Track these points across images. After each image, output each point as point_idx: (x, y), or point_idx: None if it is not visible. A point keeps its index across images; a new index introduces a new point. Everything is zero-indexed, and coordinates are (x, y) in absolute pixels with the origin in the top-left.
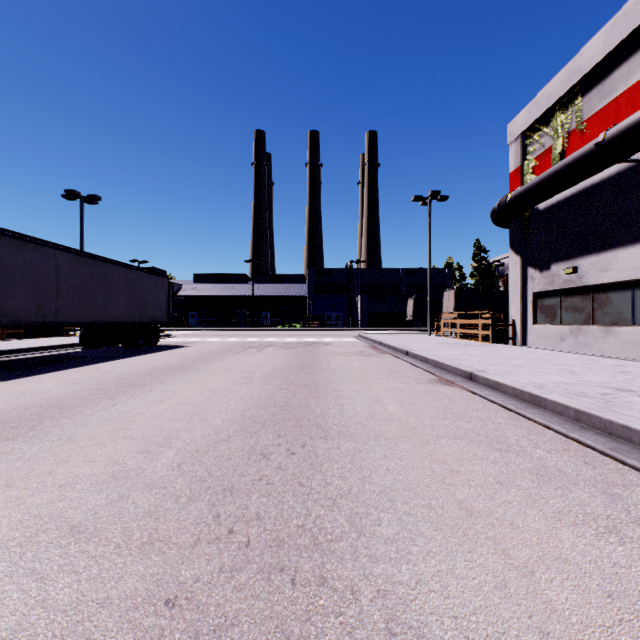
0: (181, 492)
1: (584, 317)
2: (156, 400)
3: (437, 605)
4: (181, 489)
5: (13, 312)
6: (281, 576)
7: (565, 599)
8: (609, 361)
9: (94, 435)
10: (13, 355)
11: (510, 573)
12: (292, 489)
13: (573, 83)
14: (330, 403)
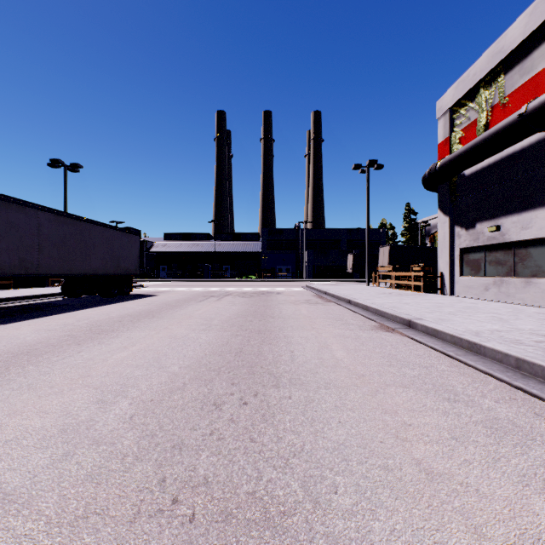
0: (129, 449)
1: (506, 270)
2: (120, 346)
3: None
4: (129, 446)
5: None
6: None
7: None
8: (532, 309)
9: (54, 383)
10: (1, 303)
11: None
12: (243, 446)
13: (496, 62)
14: (281, 349)
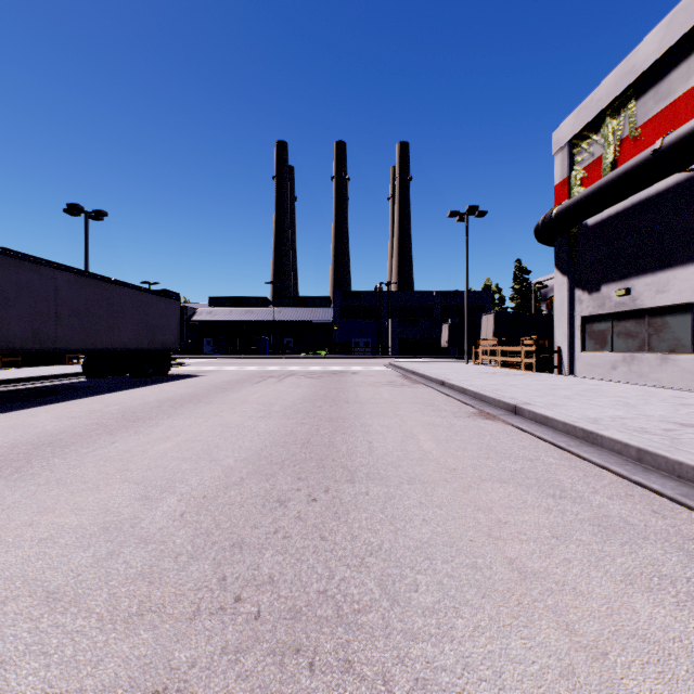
0: (182, 548)
1: (638, 343)
2: (162, 436)
3: None
4: (182, 544)
5: (6, 338)
6: (297, 659)
7: (649, 691)
8: (667, 392)
9: (87, 478)
10: (8, 385)
11: (577, 655)
12: (313, 544)
13: (626, 85)
14: (358, 440)
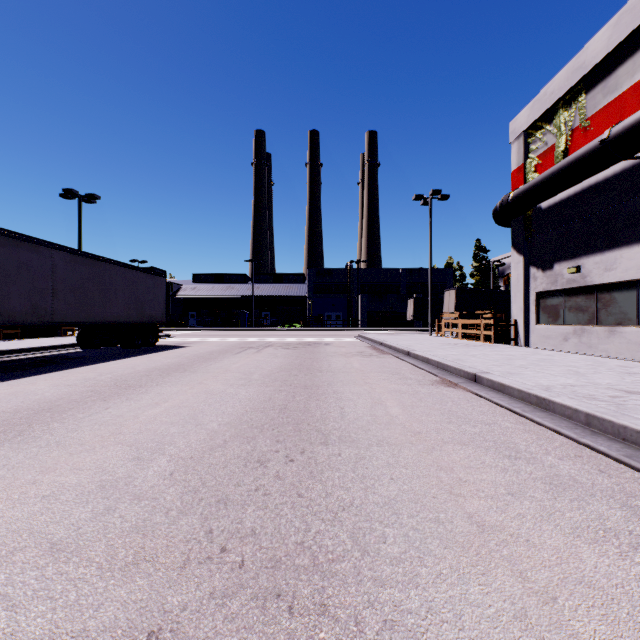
0: (172, 504)
1: (588, 317)
2: (151, 403)
3: (451, 639)
4: (172, 501)
5: (8, 312)
6: (277, 603)
7: (593, 631)
8: (615, 362)
9: (84, 440)
10: (9, 356)
11: (530, 599)
12: (290, 501)
13: (577, 80)
14: (330, 406)
